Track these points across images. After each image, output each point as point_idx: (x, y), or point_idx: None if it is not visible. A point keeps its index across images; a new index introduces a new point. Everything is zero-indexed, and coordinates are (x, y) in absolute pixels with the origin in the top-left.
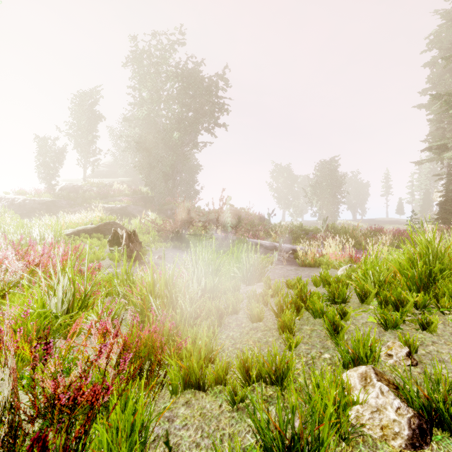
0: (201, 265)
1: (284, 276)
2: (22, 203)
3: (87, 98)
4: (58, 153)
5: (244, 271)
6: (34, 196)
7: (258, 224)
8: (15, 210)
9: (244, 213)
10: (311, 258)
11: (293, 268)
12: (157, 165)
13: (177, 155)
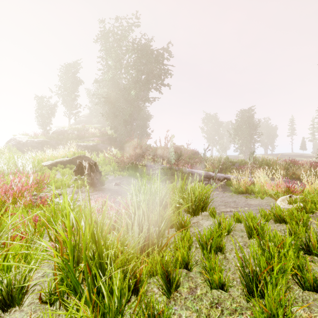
0: (143, 207)
1: (224, 204)
2: (25, 142)
3: (71, 68)
4: (51, 107)
5: (188, 201)
6: (33, 138)
7: (194, 158)
8: (20, 147)
9: (183, 149)
10: (244, 186)
11: (228, 195)
12: (119, 114)
13: (134, 106)
